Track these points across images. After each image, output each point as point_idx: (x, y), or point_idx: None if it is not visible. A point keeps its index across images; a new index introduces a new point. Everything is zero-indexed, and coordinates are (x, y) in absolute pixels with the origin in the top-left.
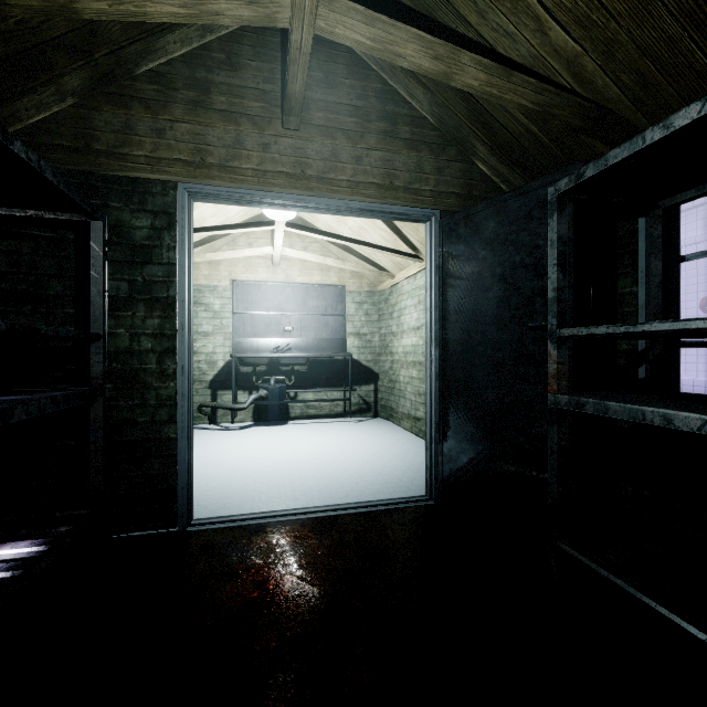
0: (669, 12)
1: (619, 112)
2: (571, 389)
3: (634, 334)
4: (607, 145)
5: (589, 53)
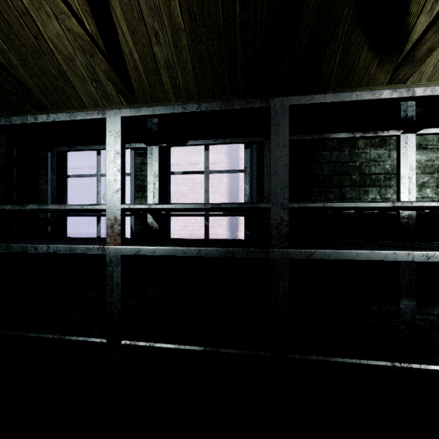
0: (51, 64)
1: (35, 93)
2: (5, 240)
3: (24, 210)
4: (32, 107)
5: (13, 53)
